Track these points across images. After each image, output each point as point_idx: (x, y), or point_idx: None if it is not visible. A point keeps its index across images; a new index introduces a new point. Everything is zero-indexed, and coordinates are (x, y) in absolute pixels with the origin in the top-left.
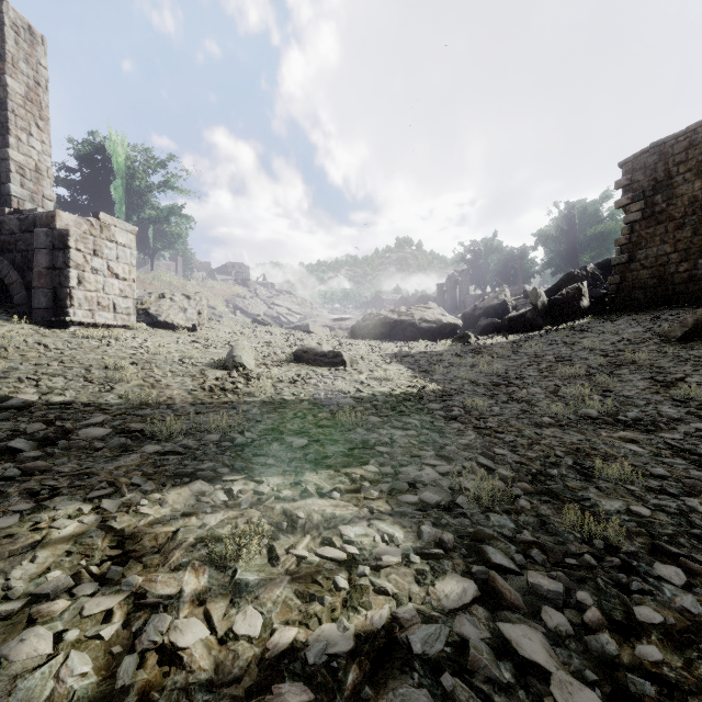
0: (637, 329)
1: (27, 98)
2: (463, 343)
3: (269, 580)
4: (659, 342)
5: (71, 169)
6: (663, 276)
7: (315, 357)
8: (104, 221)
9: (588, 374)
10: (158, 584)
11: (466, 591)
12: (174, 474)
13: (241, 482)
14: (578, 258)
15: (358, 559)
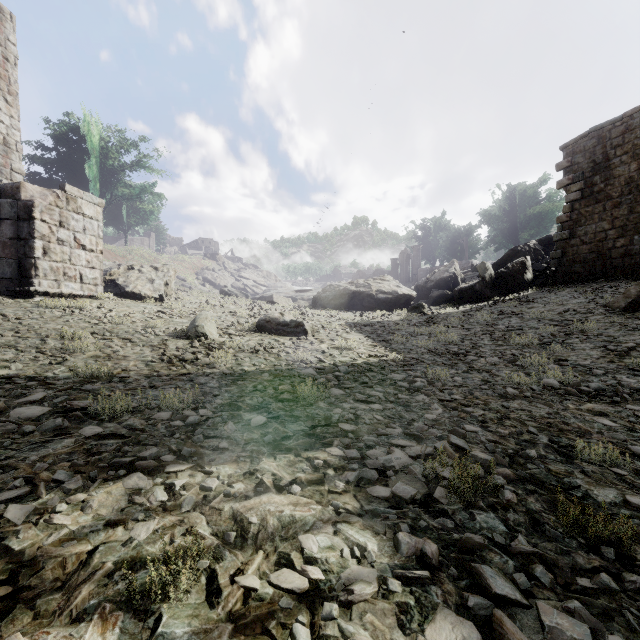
0: (581, 300)
1: None
2: (417, 313)
3: (204, 633)
4: (604, 312)
5: (47, 148)
6: (601, 251)
7: (277, 326)
8: (71, 193)
9: (541, 343)
10: None
11: None
12: (109, 465)
13: (187, 472)
14: (519, 235)
15: (322, 589)
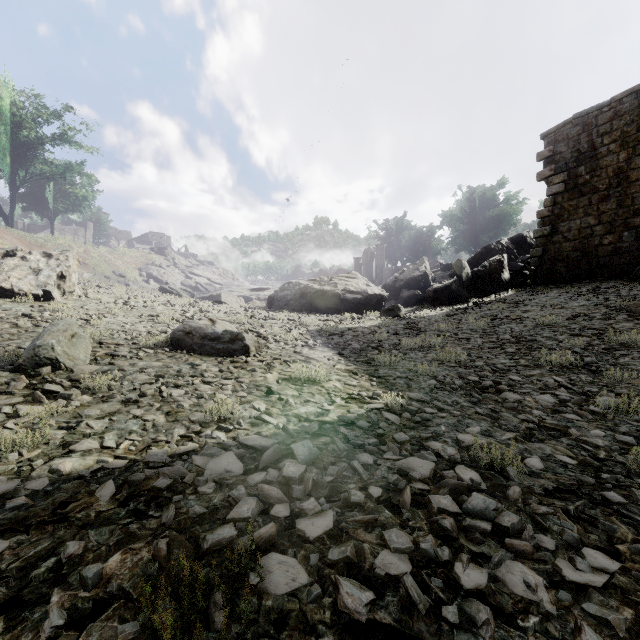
0: (583, 302)
1: None
2: (392, 317)
3: None
4: (631, 318)
5: None
6: (586, 249)
7: (202, 340)
8: None
9: (583, 364)
10: None
11: None
12: None
13: None
14: (479, 237)
15: None
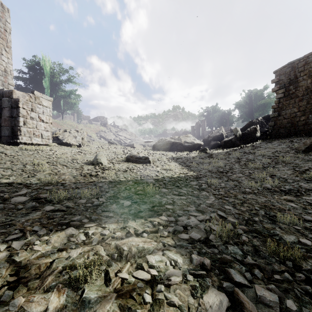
0: (283, 146)
1: (0, 37)
2: (204, 153)
3: (103, 297)
4: (294, 152)
5: (25, 72)
6: (293, 122)
7: (136, 159)
8: (36, 95)
9: (263, 167)
10: (33, 303)
11: (222, 303)
12: (58, 223)
13: (94, 227)
14: (253, 114)
15: (157, 279)
